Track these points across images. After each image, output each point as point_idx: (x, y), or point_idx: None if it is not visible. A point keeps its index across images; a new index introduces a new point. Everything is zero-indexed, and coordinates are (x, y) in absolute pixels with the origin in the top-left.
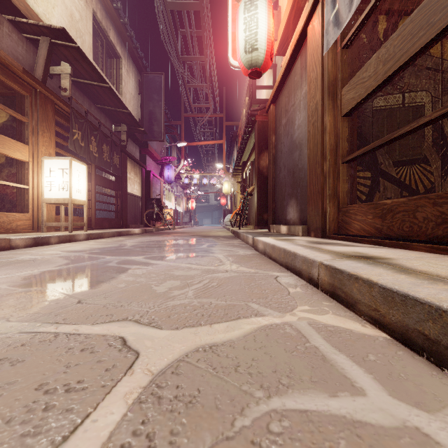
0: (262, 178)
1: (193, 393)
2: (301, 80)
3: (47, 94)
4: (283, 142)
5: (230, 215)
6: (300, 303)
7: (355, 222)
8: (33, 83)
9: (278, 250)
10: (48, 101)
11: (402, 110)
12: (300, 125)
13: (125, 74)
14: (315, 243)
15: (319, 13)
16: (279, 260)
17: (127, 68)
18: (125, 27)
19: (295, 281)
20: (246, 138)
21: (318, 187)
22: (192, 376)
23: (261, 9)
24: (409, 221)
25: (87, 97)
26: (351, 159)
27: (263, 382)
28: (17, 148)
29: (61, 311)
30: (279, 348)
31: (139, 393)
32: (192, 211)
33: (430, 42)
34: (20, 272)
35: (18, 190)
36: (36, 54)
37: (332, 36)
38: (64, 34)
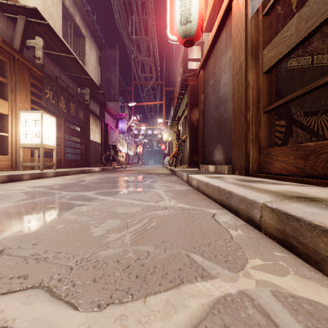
0: (193, 129)
1: None
2: (226, 47)
3: (23, 61)
4: (210, 99)
5: (168, 157)
6: (249, 253)
7: (277, 163)
8: (12, 52)
9: (211, 187)
10: (25, 67)
11: (311, 69)
12: (225, 84)
13: (88, 50)
14: (244, 181)
15: None
16: (213, 197)
17: (90, 46)
18: (88, 14)
19: (233, 220)
20: (181, 99)
21: (242, 133)
22: None
23: None
24: None
25: (57, 66)
26: (271, 109)
27: None
28: None
29: None
30: None
31: None
32: (140, 154)
33: None
34: None
35: (0, 137)
36: (15, 30)
37: (257, 1)
38: (37, 13)
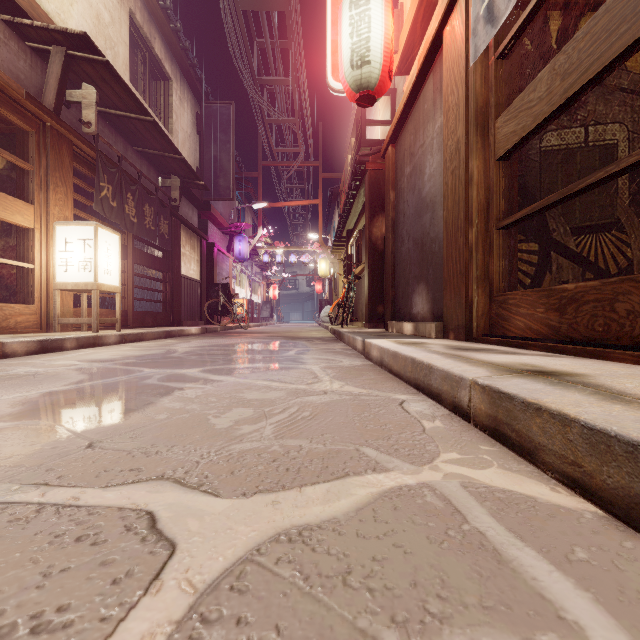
0: (376, 254)
1: (267, 636)
2: (434, 108)
3: (61, 130)
4: (406, 200)
5: (329, 307)
6: (444, 447)
7: (518, 318)
8: (41, 114)
9: (402, 359)
10: (63, 141)
11: (584, 151)
12: (433, 175)
13: (177, 103)
14: (458, 350)
15: (462, 7)
16: (404, 375)
17: (180, 95)
18: (177, 35)
19: (432, 409)
20: (352, 197)
21: (461, 265)
22: (266, 595)
23: (375, 3)
24: (603, 316)
25: (121, 136)
26: (510, 224)
27: (395, 610)
28: (16, 208)
29: (57, 463)
30: (418, 536)
31: (167, 635)
32: (274, 301)
33: (638, 41)
34: (9, 394)
35: (19, 270)
36: (45, 72)
37: (482, 39)
38: (86, 42)
